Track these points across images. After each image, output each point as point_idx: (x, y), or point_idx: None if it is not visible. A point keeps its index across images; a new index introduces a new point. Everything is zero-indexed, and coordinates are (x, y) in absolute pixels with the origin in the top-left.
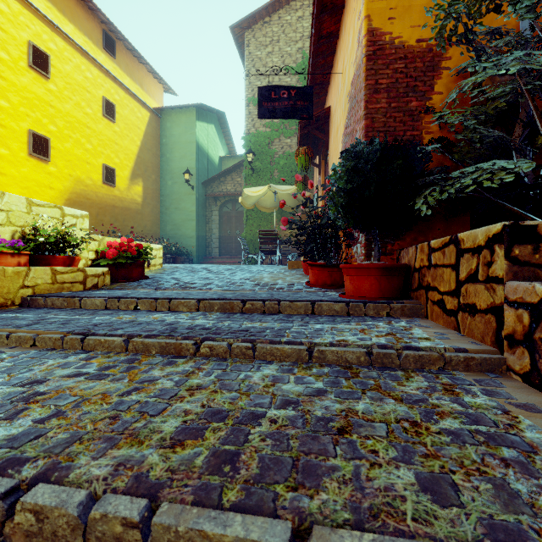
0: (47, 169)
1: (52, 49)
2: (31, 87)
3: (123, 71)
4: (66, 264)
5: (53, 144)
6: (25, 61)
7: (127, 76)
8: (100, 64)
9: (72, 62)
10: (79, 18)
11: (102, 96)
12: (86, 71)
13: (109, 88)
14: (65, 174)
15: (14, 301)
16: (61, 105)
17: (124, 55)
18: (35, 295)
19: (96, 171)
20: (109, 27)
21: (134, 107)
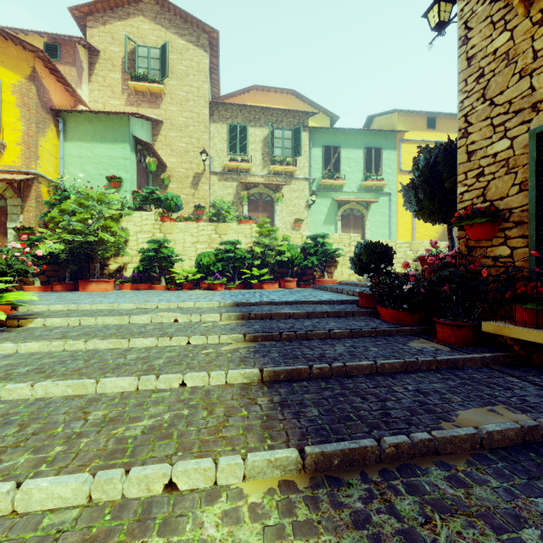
0: None
1: None
2: None
3: None
4: None
5: None
6: None
7: None
8: None
9: None
10: (449, 126)
11: None
12: None
13: None
14: None
15: None
16: None
17: None
18: None
19: None
20: None
21: None
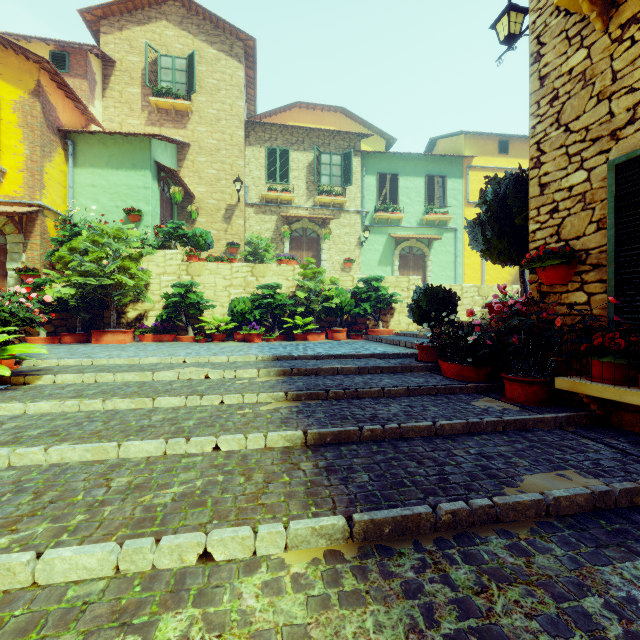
0: None
1: None
2: None
3: None
4: None
5: None
6: None
7: None
8: None
9: None
10: (525, 151)
11: None
12: None
13: None
14: None
15: None
16: None
17: None
18: None
19: None
20: None
21: None
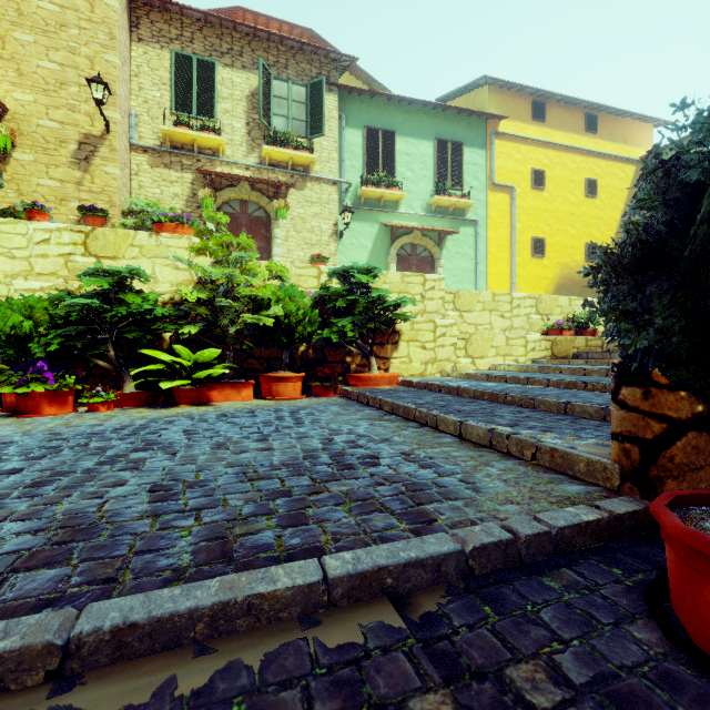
0: (542, 264)
1: (545, 164)
2: (533, 204)
3: (604, 140)
4: (591, 335)
5: (546, 241)
6: (529, 186)
7: (608, 142)
8: (582, 150)
9: (559, 164)
10: (564, 121)
11: (583, 179)
12: (570, 164)
13: (590, 166)
14: (554, 263)
15: (570, 355)
16: (551, 206)
17: (606, 122)
18: (579, 352)
19: (578, 252)
20: (591, 107)
21: (616, 171)
